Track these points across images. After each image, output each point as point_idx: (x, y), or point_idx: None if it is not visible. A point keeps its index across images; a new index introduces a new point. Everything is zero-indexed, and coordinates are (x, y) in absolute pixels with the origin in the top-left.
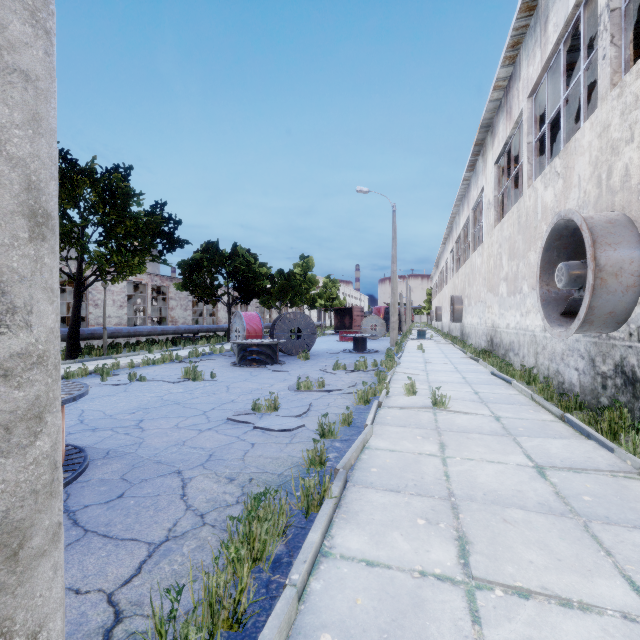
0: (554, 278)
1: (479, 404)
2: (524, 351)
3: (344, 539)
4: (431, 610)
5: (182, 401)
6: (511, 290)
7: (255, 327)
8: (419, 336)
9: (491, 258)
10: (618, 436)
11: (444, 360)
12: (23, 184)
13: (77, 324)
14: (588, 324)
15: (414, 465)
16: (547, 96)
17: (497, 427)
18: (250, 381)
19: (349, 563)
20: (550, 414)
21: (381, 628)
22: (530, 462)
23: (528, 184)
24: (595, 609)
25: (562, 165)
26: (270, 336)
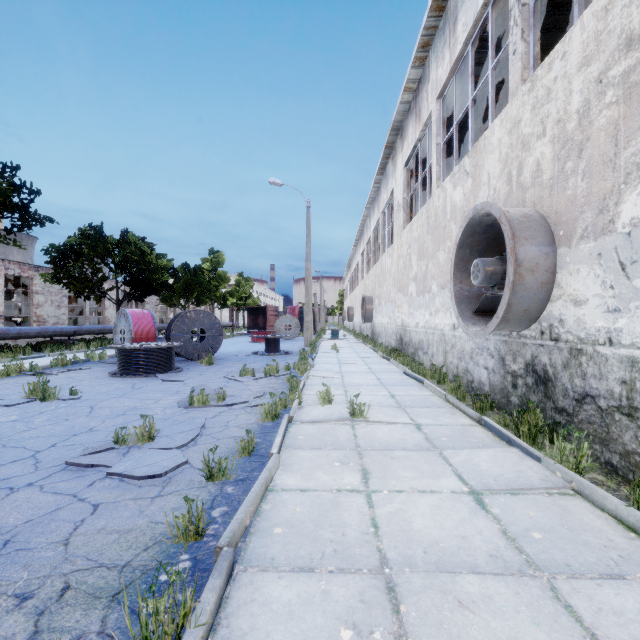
0: (466, 276)
1: (398, 410)
2: (433, 350)
3: None
4: None
5: (5, 436)
6: (420, 290)
7: (146, 328)
8: (333, 336)
9: (401, 259)
10: (537, 440)
11: (358, 360)
12: None
13: None
14: (504, 322)
15: (332, 512)
16: (455, 98)
17: (420, 439)
18: (128, 397)
19: None
20: (466, 417)
21: None
22: (464, 486)
23: (437, 185)
24: None
25: (471, 164)
26: (166, 338)
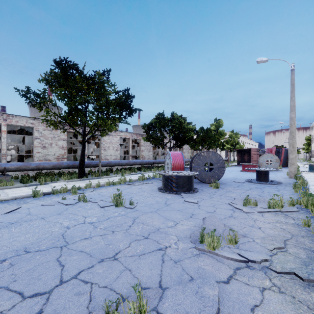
0: None
1: None
2: None
3: None
4: None
5: (71, 243)
6: None
7: (178, 162)
8: (310, 169)
9: None
10: None
11: None
12: None
13: (83, 159)
14: None
15: None
16: None
17: None
18: (158, 213)
19: None
20: None
21: None
22: None
23: None
24: None
25: None
26: (190, 168)
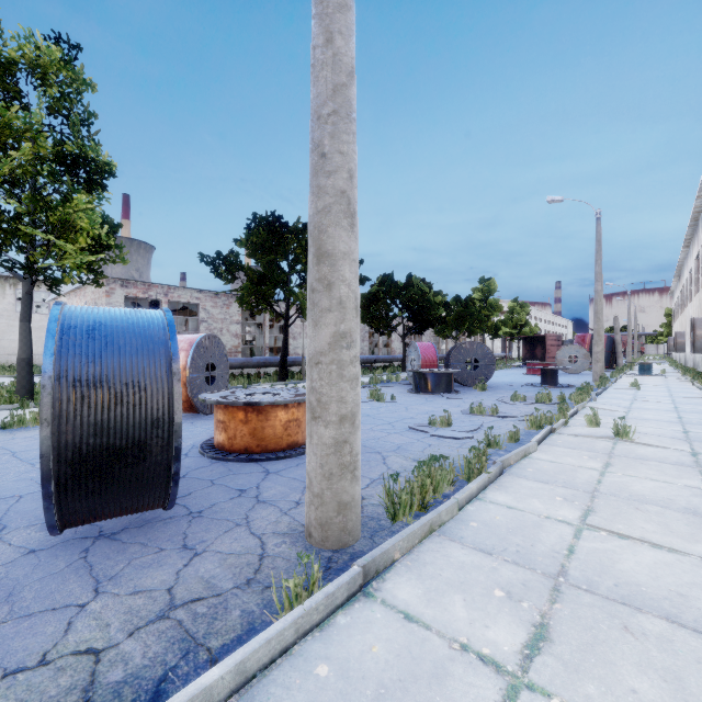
0: None
1: (680, 441)
2: None
3: (494, 496)
4: (546, 529)
5: (371, 414)
6: None
7: (430, 357)
8: (641, 371)
9: None
10: None
11: (664, 399)
12: (355, 298)
13: (286, 353)
14: None
15: (569, 472)
16: None
17: (687, 460)
18: (426, 405)
19: (495, 505)
20: None
21: (508, 527)
22: None
23: None
24: (681, 553)
25: None
26: (445, 366)
